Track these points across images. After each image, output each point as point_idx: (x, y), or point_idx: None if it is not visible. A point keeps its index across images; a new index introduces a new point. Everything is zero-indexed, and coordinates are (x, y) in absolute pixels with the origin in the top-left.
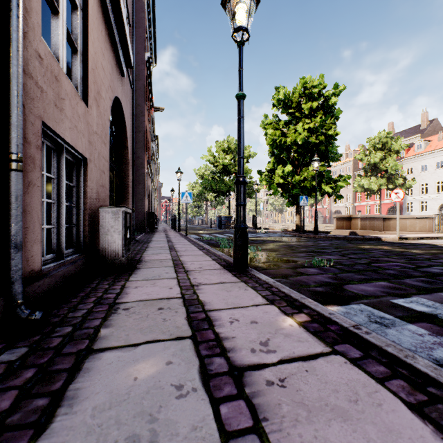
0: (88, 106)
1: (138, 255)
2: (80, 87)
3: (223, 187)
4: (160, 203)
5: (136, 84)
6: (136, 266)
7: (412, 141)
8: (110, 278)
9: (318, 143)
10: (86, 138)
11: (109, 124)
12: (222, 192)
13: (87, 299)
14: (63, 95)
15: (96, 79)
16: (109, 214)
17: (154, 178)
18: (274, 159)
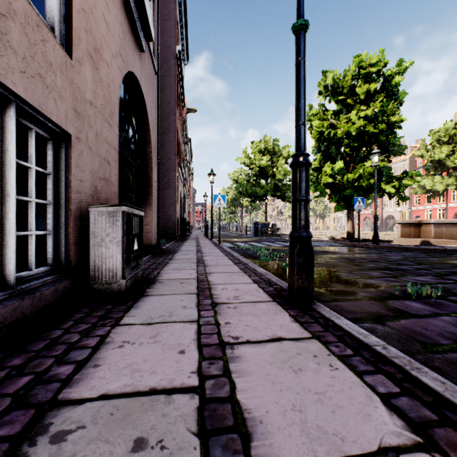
0: (74, 58)
1: (156, 271)
2: (60, 28)
3: (260, 191)
4: (193, 210)
5: (166, 81)
6: (144, 290)
7: None
8: (94, 316)
9: (376, 133)
10: (69, 103)
11: (117, 101)
12: (258, 197)
13: (12, 380)
14: (0, 8)
15: (92, 29)
16: (104, 216)
17: (187, 183)
18: (320, 155)
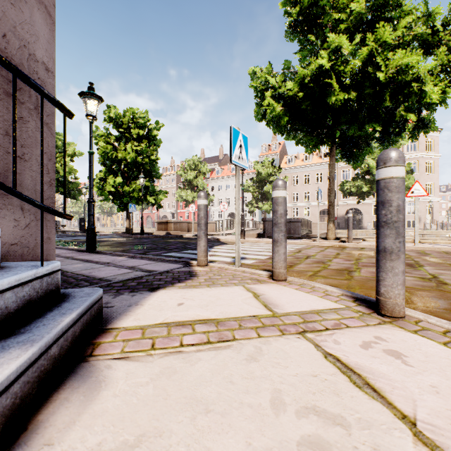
0: None
1: None
2: None
3: None
4: None
5: None
6: None
7: (215, 167)
8: None
9: (144, 163)
10: None
11: None
12: None
13: None
14: None
15: None
16: None
17: None
18: (106, 169)
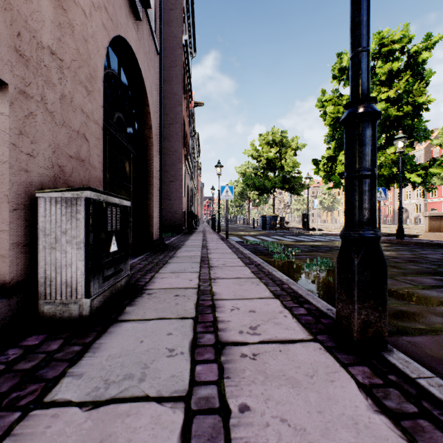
0: None
1: (149, 275)
2: None
3: (268, 183)
4: (201, 203)
5: (173, 71)
6: (122, 309)
7: None
8: (13, 374)
9: (399, 117)
10: (2, 35)
11: (101, 65)
12: (266, 189)
13: None
14: None
15: None
16: (58, 204)
17: (195, 176)
18: (335, 143)
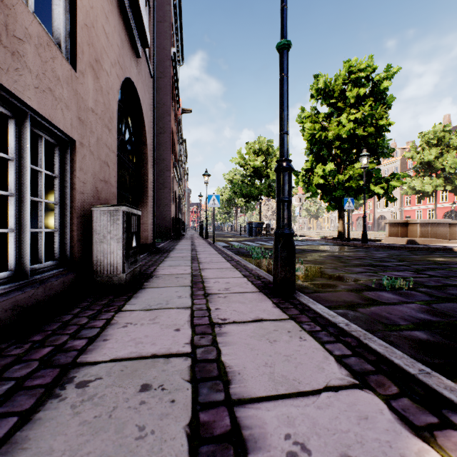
0: (78, 71)
1: (152, 268)
2: (65, 44)
3: (254, 191)
4: (188, 210)
5: (161, 82)
6: (142, 283)
7: None
8: (98, 305)
9: (365, 136)
10: (74, 112)
11: (116, 106)
12: (253, 197)
13: (36, 350)
14: (19, 33)
15: (93, 42)
16: (105, 215)
17: (182, 183)
18: (312, 157)
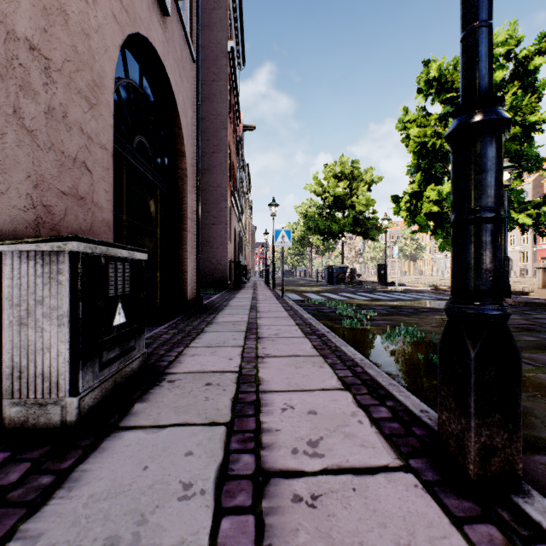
0: None
1: (175, 351)
2: None
3: (335, 226)
4: (253, 251)
5: (216, 87)
6: (129, 407)
7: None
8: None
9: (504, 141)
10: None
11: (111, 70)
12: (333, 234)
13: None
14: None
15: None
16: (32, 261)
17: (244, 218)
18: (420, 175)
